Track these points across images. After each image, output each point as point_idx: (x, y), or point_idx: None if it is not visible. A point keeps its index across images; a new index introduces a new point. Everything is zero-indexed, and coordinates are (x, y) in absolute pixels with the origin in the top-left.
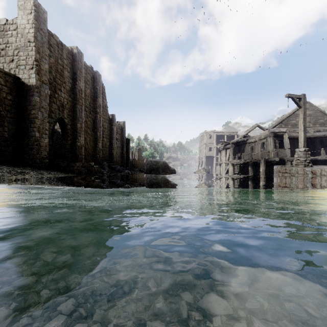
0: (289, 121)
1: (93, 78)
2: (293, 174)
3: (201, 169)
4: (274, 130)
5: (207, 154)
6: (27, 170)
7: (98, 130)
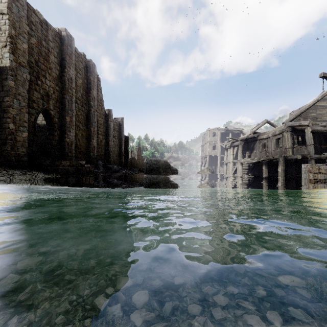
0: (309, 114)
1: (86, 67)
2: None
3: (205, 169)
4: (293, 124)
5: (210, 153)
6: None
7: (92, 125)
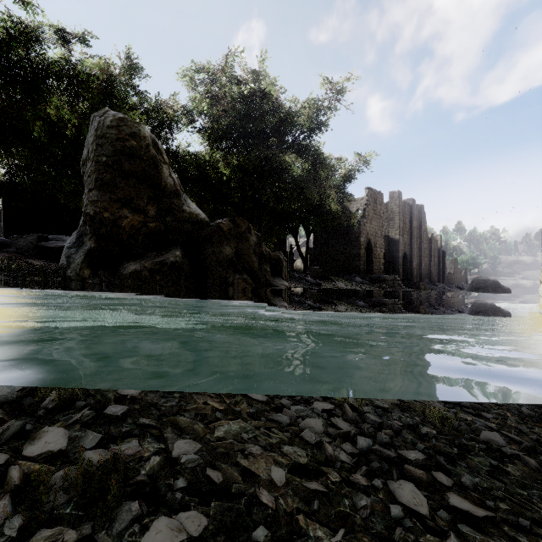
0: None
1: (418, 211)
2: None
3: None
4: None
5: None
6: None
7: (422, 253)
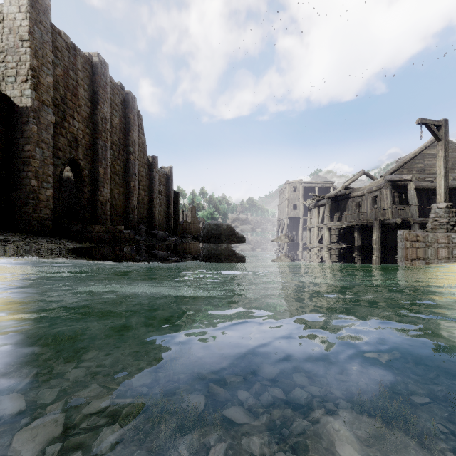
0: (415, 165)
1: (124, 102)
2: (430, 243)
3: (282, 236)
4: (393, 178)
5: (290, 214)
6: (16, 237)
7: (132, 178)
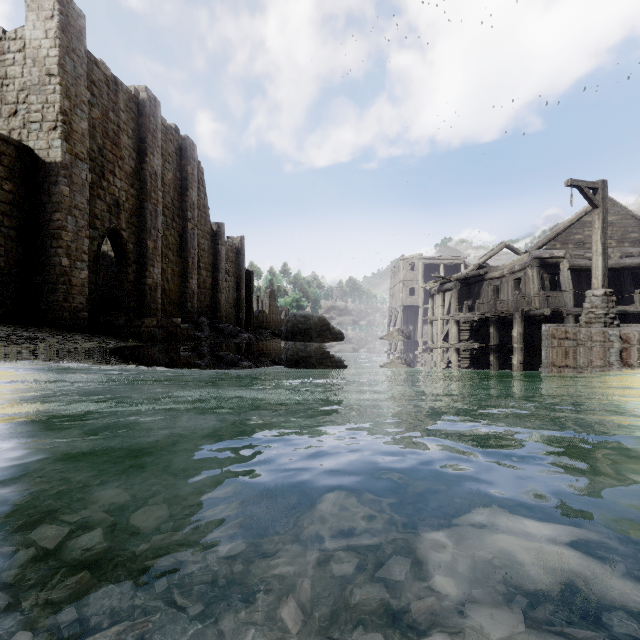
0: (571, 237)
1: (179, 150)
2: (582, 342)
3: (394, 332)
4: (541, 254)
5: (405, 302)
6: (44, 333)
7: (190, 254)
